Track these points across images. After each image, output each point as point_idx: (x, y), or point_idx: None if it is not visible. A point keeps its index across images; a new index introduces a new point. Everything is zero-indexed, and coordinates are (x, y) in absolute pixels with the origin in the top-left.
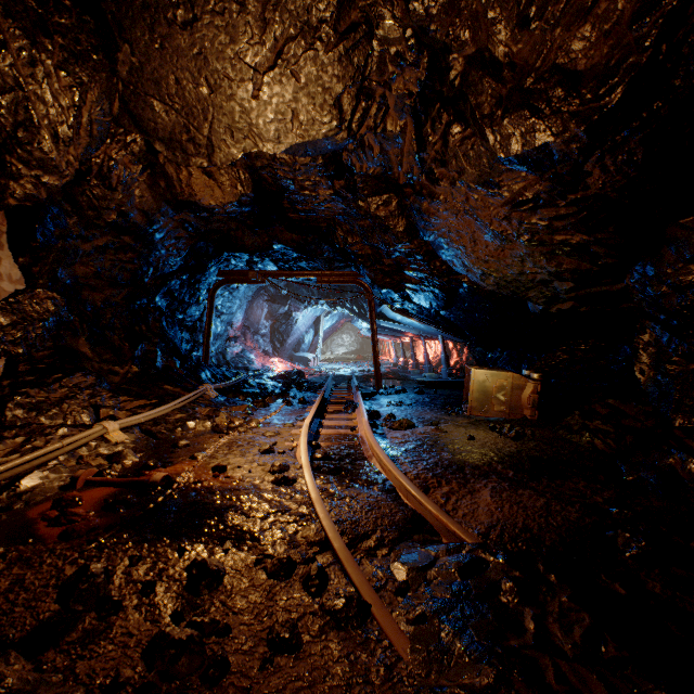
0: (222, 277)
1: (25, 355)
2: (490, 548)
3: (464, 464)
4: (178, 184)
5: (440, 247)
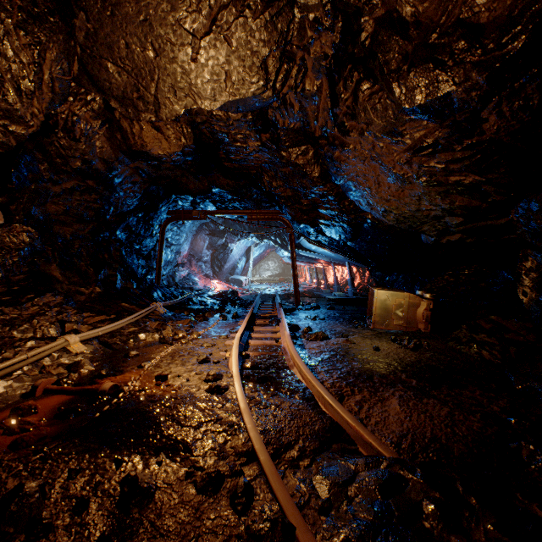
0: (171, 215)
1: (3, 278)
2: (407, 464)
3: (373, 373)
4: (131, 137)
5: (349, 189)
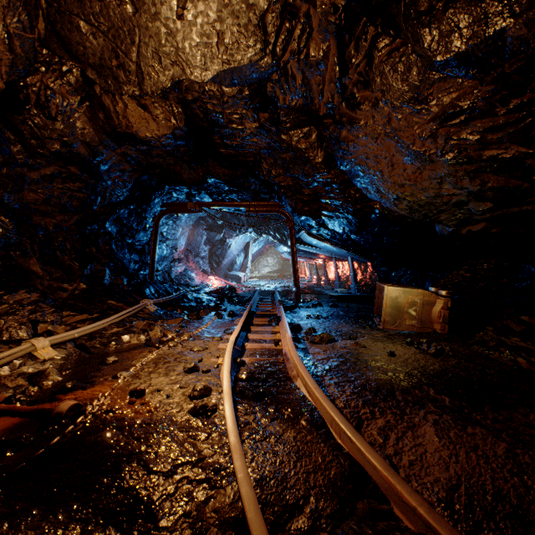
0: (165, 207)
1: None
2: None
3: (393, 387)
4: (115, 116)
5: (356, 175)
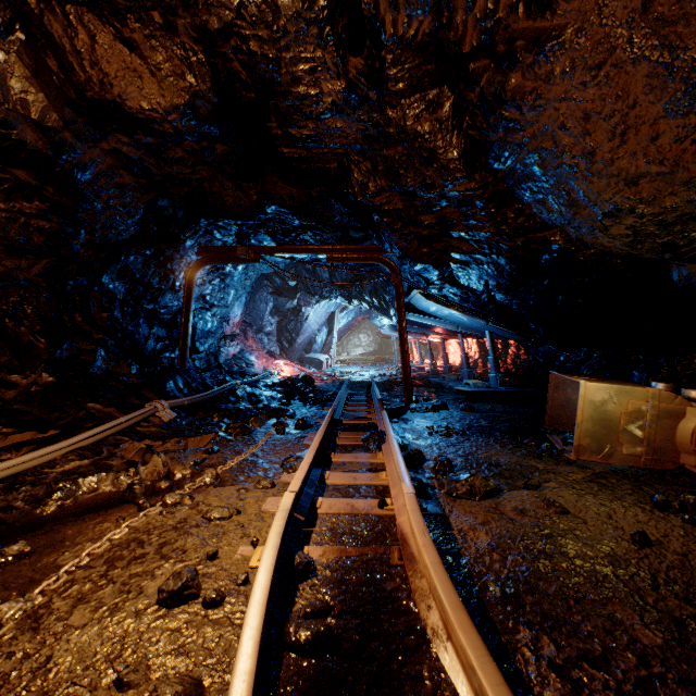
0: (203, 254)
1: None
2: None
3: None
4: (77, 63)
5: (525, 177)
